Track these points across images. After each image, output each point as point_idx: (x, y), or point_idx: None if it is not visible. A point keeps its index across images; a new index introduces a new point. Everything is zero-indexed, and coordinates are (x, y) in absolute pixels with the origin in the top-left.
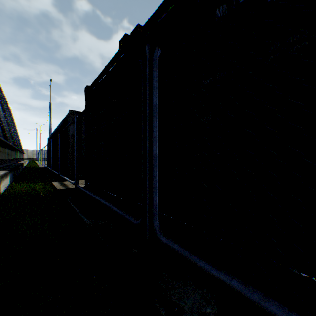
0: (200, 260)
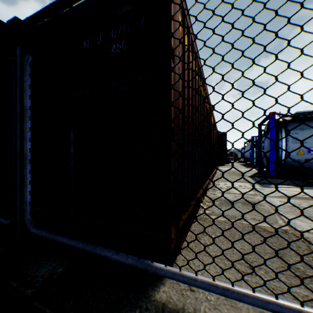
0: (61, 238)
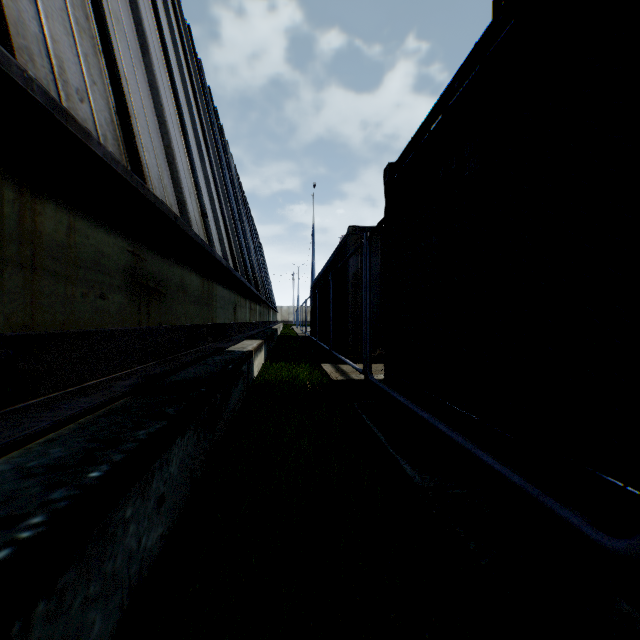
0: None
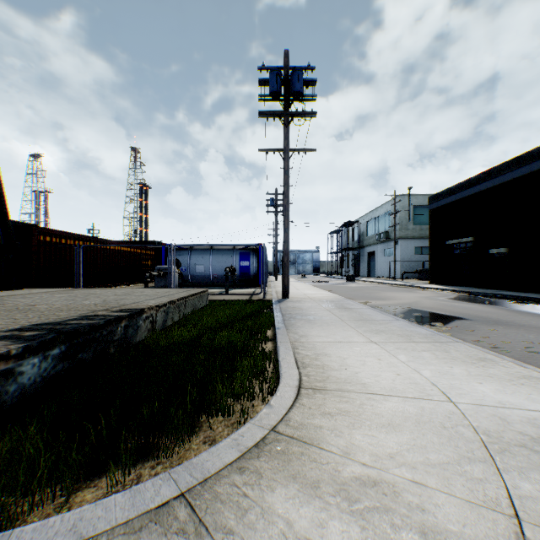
0: None
